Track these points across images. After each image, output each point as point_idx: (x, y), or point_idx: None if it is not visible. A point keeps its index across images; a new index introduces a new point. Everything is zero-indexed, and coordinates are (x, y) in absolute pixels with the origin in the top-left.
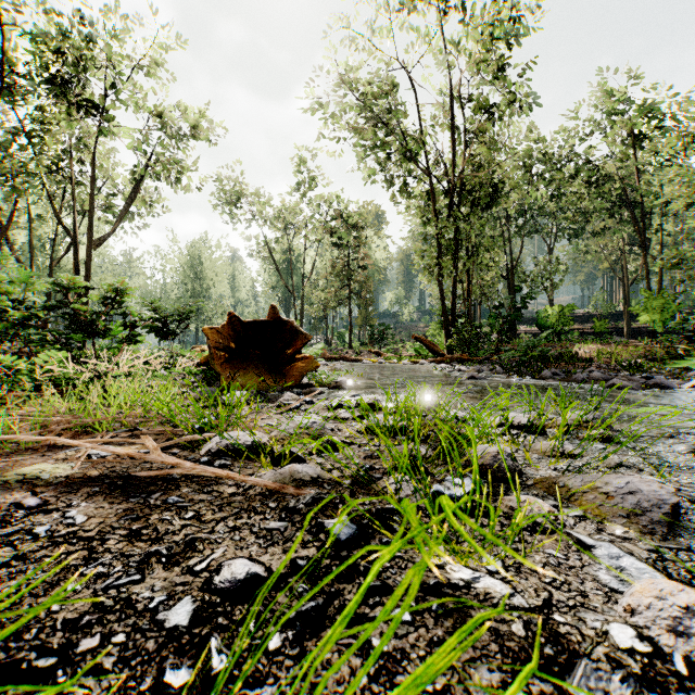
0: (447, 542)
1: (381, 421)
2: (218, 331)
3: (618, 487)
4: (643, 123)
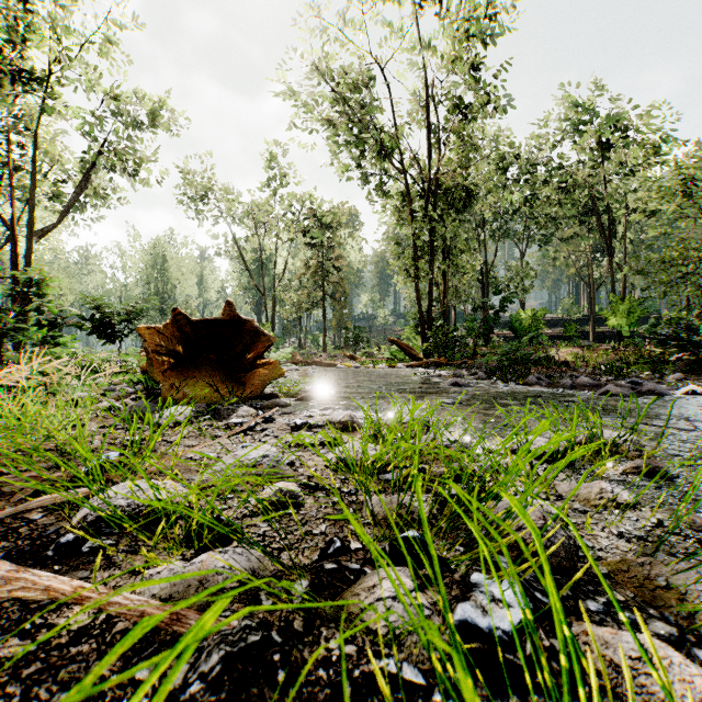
0: None
1: (358, 453)
2: (159, 332)
3: None
4: (610, 132)
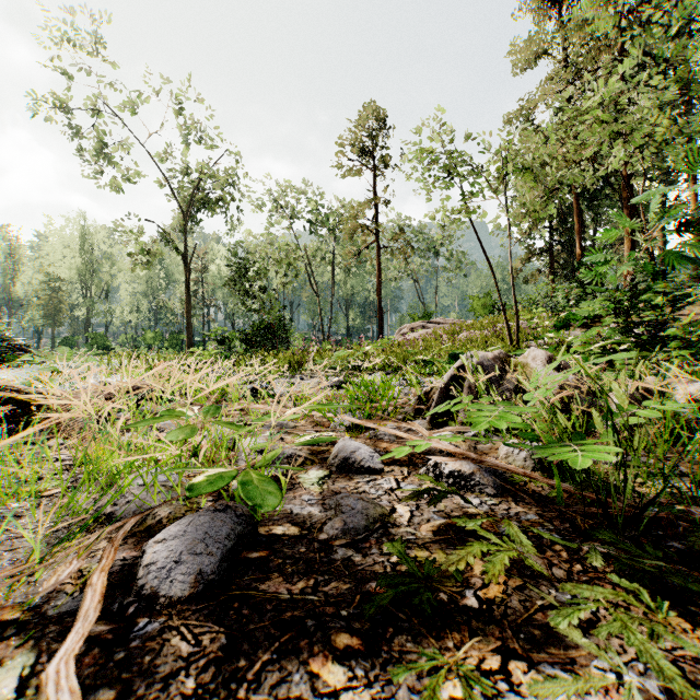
0: None
1: None
2: None
3: None
4: None
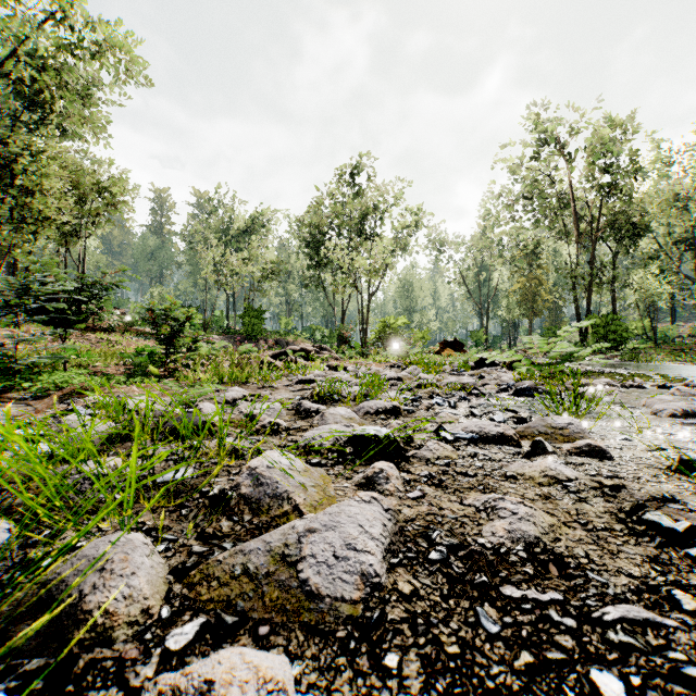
0: None
1: (469, 359)
2: (441, 344)
3: None
4: None
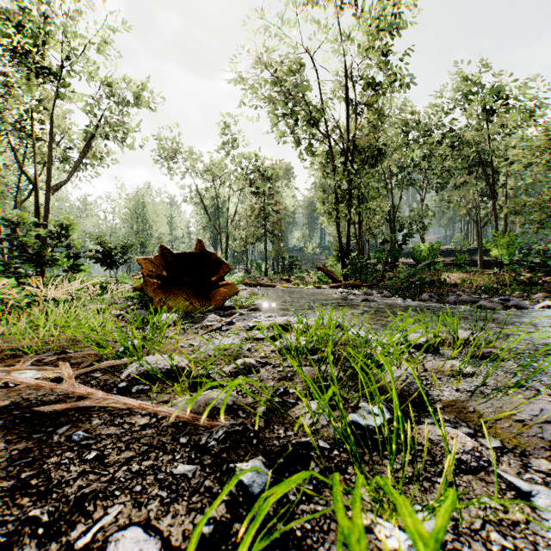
0: (374, 494)
1: (293, 342)
2: (151, 261)
3: (532, 414)
4: (493, 101)
